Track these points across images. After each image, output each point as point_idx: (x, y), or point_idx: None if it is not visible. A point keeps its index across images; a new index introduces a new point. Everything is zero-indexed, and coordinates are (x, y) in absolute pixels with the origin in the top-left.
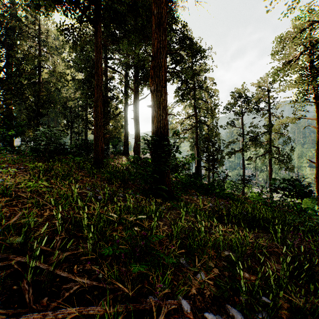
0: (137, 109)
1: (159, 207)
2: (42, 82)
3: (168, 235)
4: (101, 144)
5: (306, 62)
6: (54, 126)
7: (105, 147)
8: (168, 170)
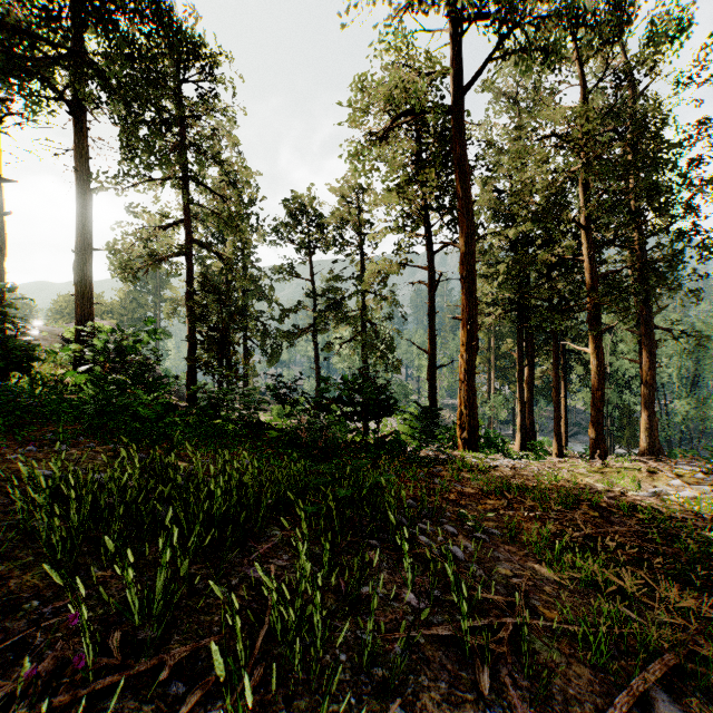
0: None
1: None
2: None
3: None
4: None
5: (414, 155)
6: None
7: None
8: None
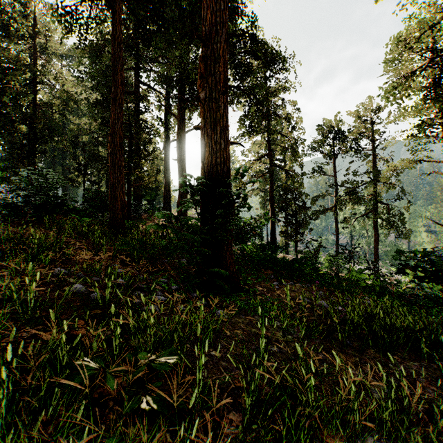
0: (182, 146)
1: (214, 310)
2: (38, 105)
3: (233, 392)
4: (121, 197)
5: (433, 77)
6: (62, 172)
7: (134, 202)
8: (229, 239)
